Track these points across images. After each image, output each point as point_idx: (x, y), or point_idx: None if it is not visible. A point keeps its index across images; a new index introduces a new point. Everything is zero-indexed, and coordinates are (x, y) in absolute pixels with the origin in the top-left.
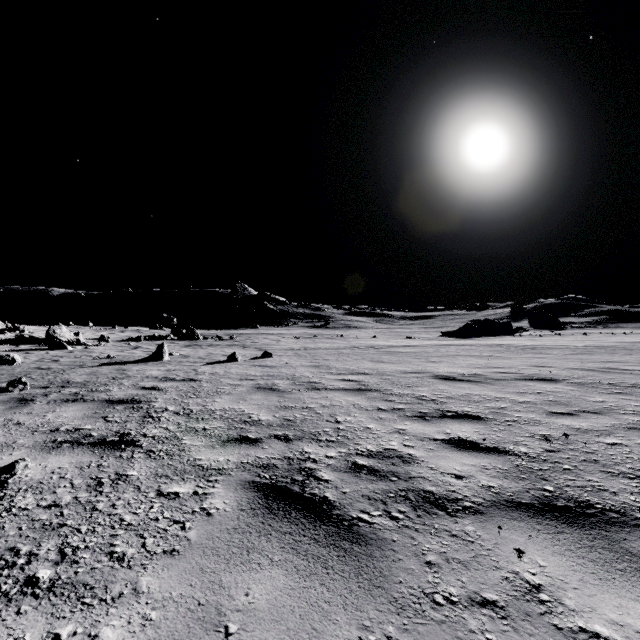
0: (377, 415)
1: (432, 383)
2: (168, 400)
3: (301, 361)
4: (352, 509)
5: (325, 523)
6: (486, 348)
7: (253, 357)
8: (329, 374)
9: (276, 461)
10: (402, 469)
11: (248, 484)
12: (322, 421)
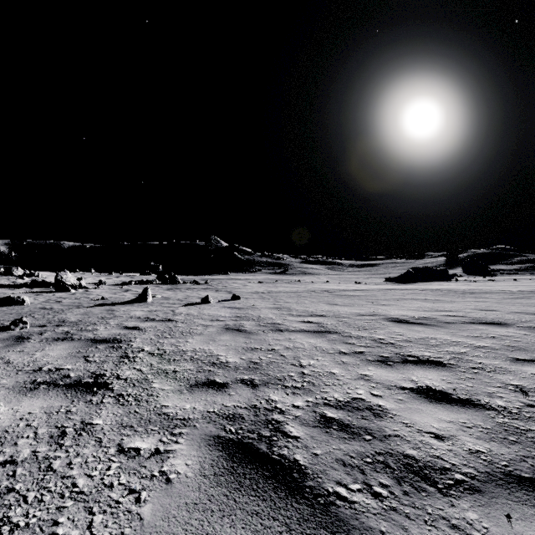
0: (339, 359)
1: (387, 326)
2: (145, 340)
3: (265, 303)
4: (326, 479)
5: (297, 500)
6: (428, 292)
7: (223, 299)
8: (290, 316)
9: (242, 411)
10: (375, 425)
11: (213, 440)
12: (287, 364)
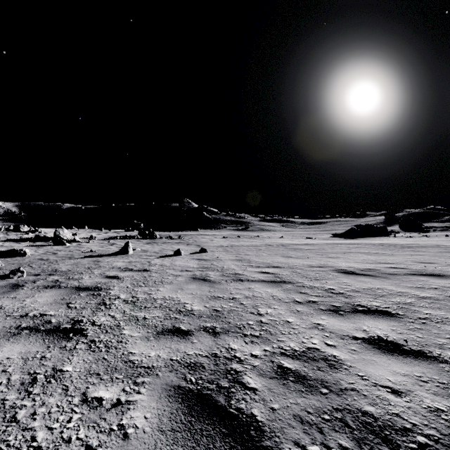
0: (294, 308)
1: (336, 276)
2: (122, 288)
3: (228, 256)
4: (284, 439)
5: None
6: (371, 246)
7: (193, 252)
8: (250, 267)
9: (203, 359)
10: (330, 377)
11: (173, 390)
12: (246, 313)
